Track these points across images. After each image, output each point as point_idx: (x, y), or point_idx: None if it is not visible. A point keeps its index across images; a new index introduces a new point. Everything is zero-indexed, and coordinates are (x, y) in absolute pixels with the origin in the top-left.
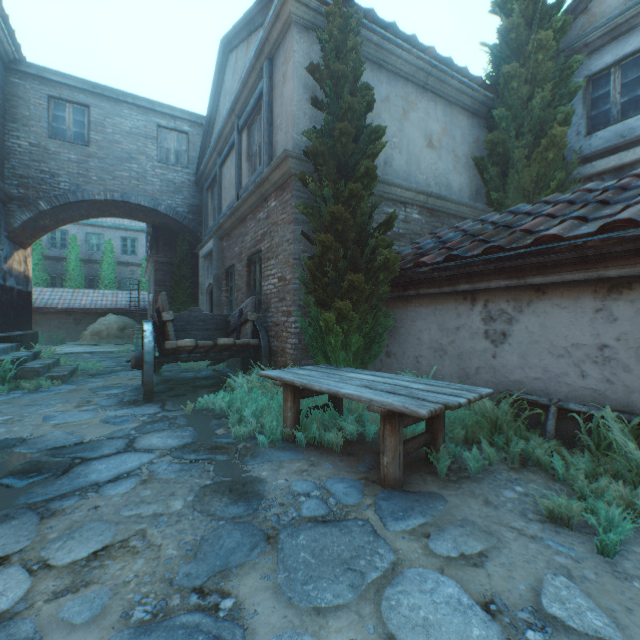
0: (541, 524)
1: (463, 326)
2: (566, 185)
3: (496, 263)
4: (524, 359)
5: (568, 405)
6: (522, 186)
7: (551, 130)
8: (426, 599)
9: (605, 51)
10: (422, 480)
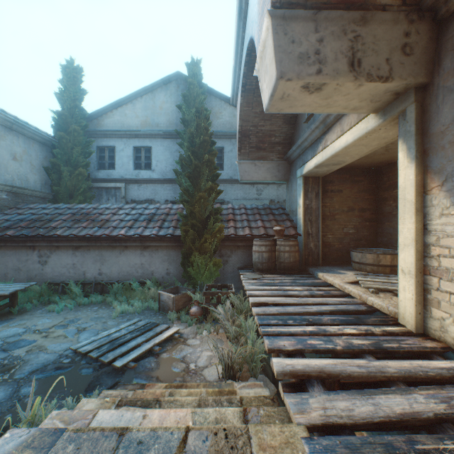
0: (47, 313)
1: (30, 259)
2: (88, 191)
3: (42, 238)
4: (54, 269)
5: (66, 282)
6: (69, 187)
7: (80, 169)
8: (8, 332)
9: (104, 140)
10: (8, 317)
